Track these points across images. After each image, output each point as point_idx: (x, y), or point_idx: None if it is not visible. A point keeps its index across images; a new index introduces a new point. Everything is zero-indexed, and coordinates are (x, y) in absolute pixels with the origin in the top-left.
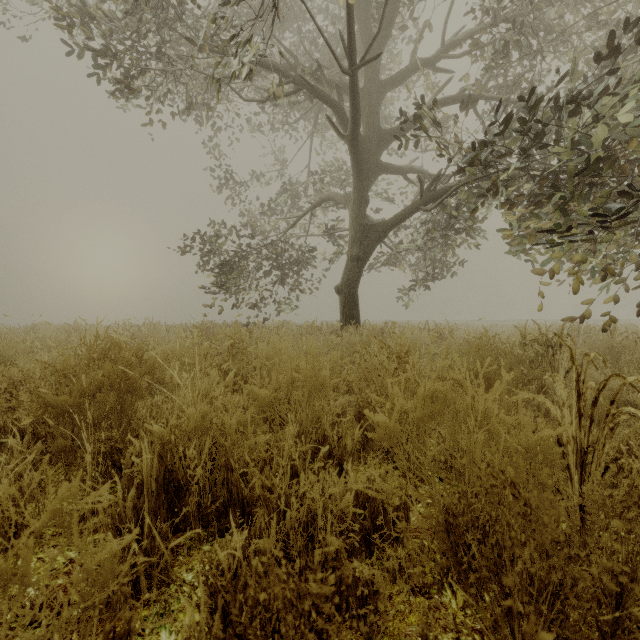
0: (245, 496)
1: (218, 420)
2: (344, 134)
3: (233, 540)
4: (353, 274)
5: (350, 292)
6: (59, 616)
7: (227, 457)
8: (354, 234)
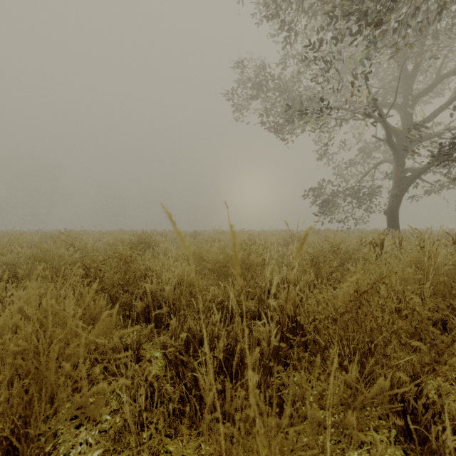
0: None
1: None
2: (383, 139)
3: None
4: (393, 204)
5: (392, 213)
6: None
7: None
8: (394, 183)
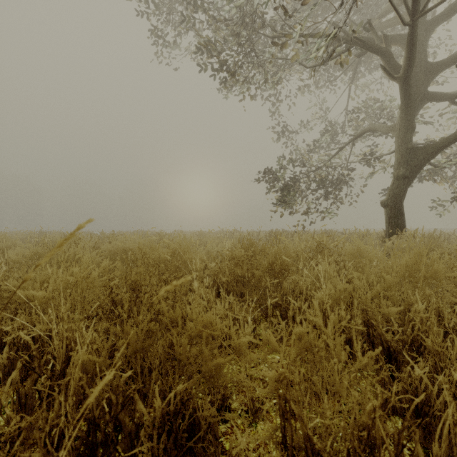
0: (392, 347)
1: (356, 294)
2: (394, 77)
3: (415, 372)
4: (399, 190)
5: (396, 205)
6: (293, 387)
7: (367, 319)
8: (400, 157)
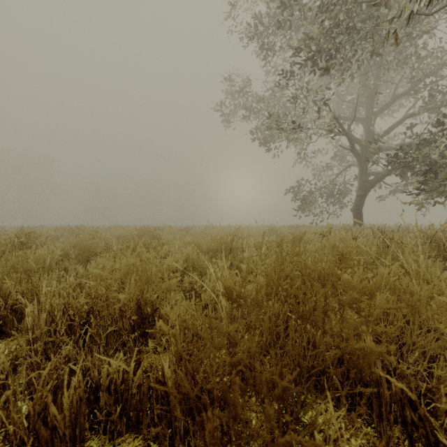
0: None
1: None
2: (348, 148)
3: None
4: (358, 203)
5: (357, 211)
6: None
7: None
8: (359, 185)
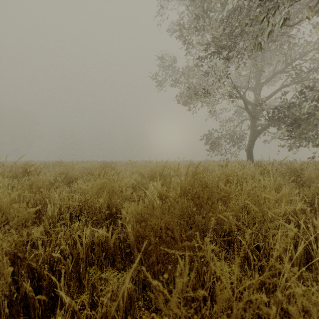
0: None
1: None
2: (243, 108)
3: None
4: (250, 145)
5: (249, 151)
6: None
7: None
8: (250, 133)
